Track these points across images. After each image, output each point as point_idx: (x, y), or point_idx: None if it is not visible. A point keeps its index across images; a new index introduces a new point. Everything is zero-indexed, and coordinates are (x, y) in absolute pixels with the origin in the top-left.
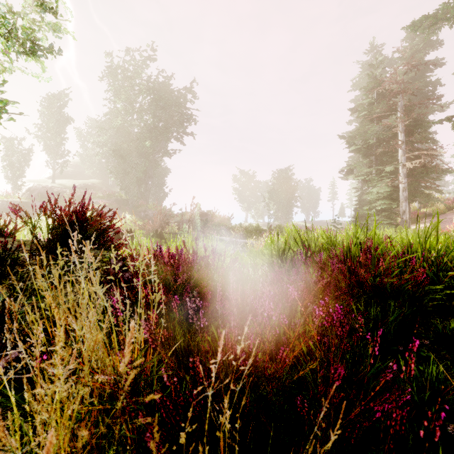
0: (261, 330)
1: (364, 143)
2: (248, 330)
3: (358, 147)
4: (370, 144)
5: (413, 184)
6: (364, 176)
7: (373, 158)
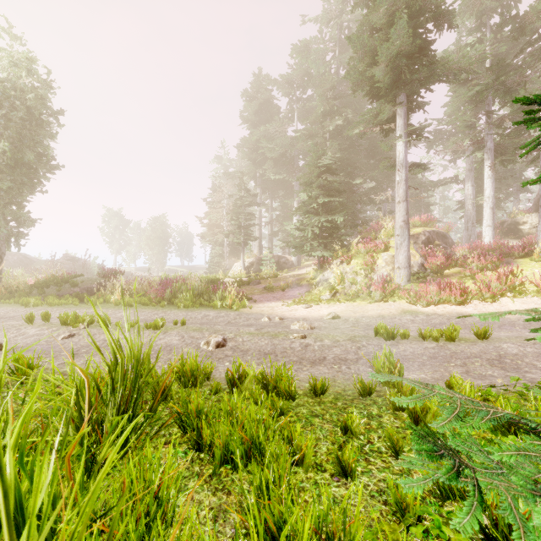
0: (161, 281)
1: (209, 223)
2: (160, 282)
3: (206, 225)
4: (212, 224)
5: (232, 249)
6: (210, 241)
7: (215, 231)
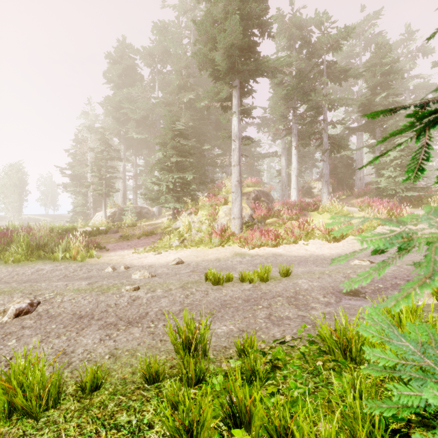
0: None
1: (71, 174)
2: None
3: (67, 175)
4: (75, 174)
5: (96, 199)
6: (73, 191)
7: (78, 182)
